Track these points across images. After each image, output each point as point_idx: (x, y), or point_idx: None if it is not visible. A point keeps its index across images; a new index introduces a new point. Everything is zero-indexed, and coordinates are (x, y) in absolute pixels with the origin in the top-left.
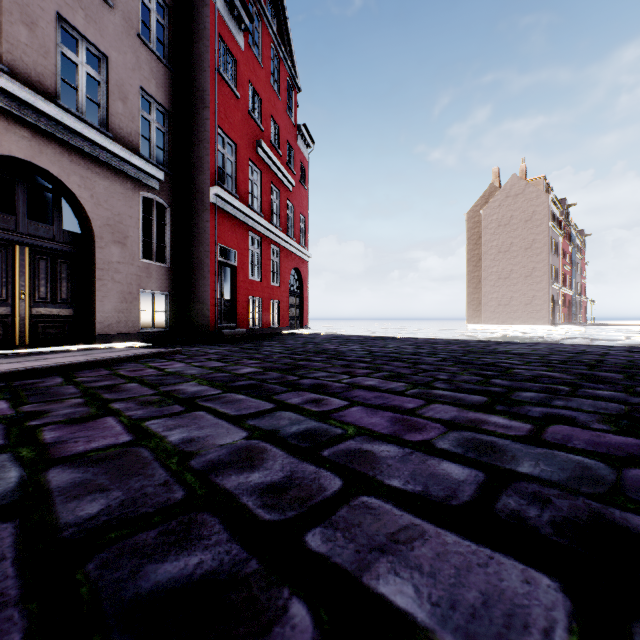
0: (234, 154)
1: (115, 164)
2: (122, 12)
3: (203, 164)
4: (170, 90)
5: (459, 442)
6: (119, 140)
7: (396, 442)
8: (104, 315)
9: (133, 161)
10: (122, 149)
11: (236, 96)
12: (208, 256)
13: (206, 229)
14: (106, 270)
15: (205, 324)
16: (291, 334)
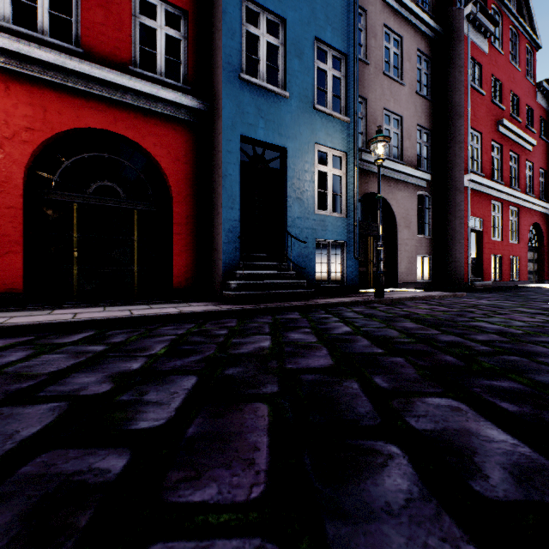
0: (479, 142)
1: (406, 180)
2: (408, 84)
3: (457, 160)
4: (431, 116)
5: None
6: (407, 164)
7: None
8: (400, 271)
9: (415, 174)
10: (410, 169)
11: (481, 95)
12: (462, 227)
13: (460, 207)
14: (401, 244)
15: (459, 277)
16: (533, 287)
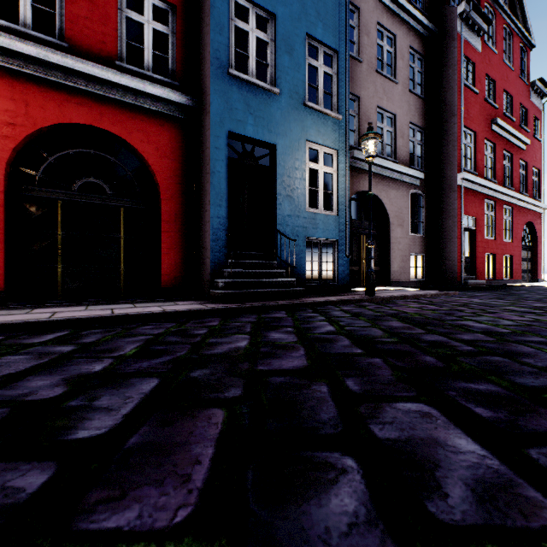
0: (472, 140)
1: (399, 178)
2: (401, 82)
3: (450, 158)
4: (425, 114)
5: None
6: (400, 162)
7: None
8: (393, 270)
9: (408, 173)
10: (403, 168)
11: (475, 93)
12: (455, 225)
13: (453, 206)
14: (394, 243)
15: (452, 276)
16: (527, 286)
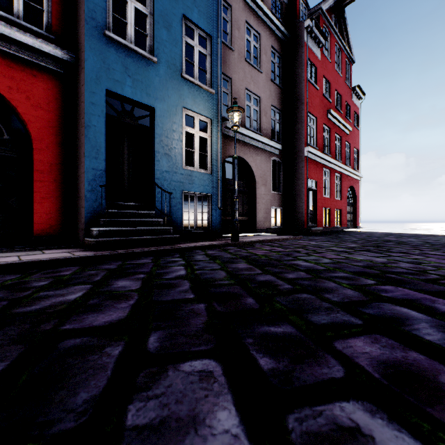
0: (315, 124)
1: (263, 147)
2: (265, 72)
3: (300, 135)
4: (282, 100)
5: None
6: (264, 135)
7: None
8: (259, 220)
9: (270, 144)
10: (266, 139)
11: (316, 89)
12: (303, 186)
13: (302, 171)
14: (259, 198)
15: (301, 224)
16: (350, 231)
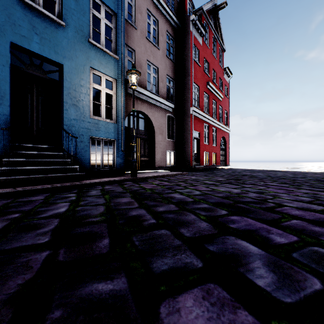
0: (198, 91)
1: (160, 106)
2: (162, 50)
3: (187, 98)
4: (175, 72)
5: (308, 195)
6: (161, 96)
7: (286, 194)
8: (157, 160)
9: (165, 103)
10: (162, 100)
11: (199, 66)
12: (189, 136)
13: (189, 125)
14: (158, 144)
15: (188, 163)
16: (222, 168)
